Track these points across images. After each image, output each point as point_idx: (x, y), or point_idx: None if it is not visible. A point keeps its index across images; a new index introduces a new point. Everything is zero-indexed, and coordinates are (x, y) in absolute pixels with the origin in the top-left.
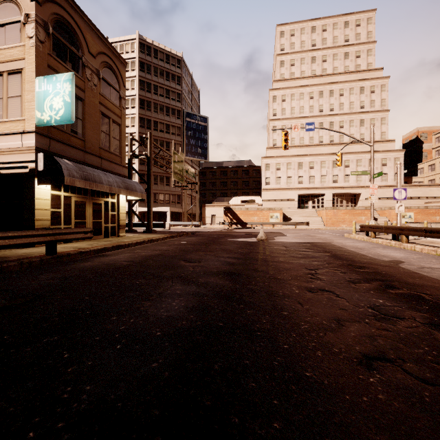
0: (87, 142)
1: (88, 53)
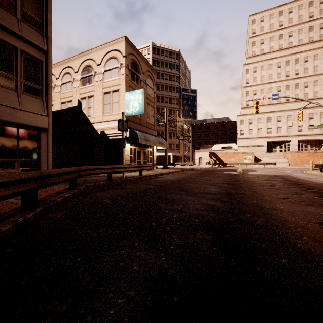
0: (142, 120)
1: (142, 73)
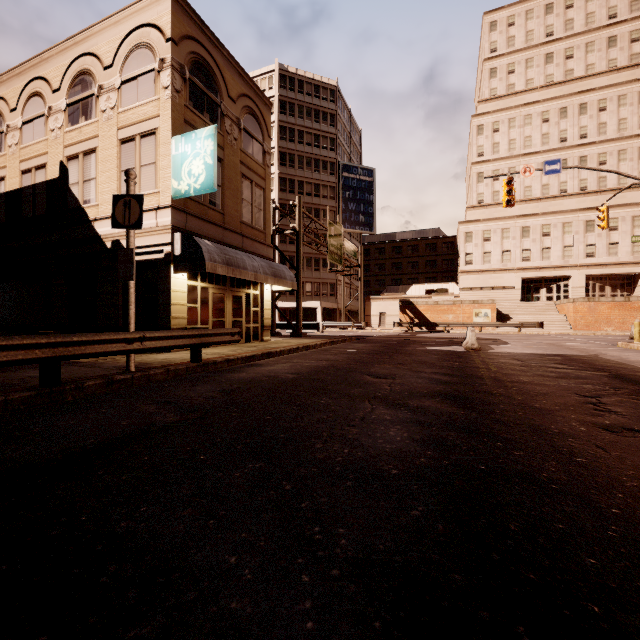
0: (226, 216)
1: (227, 97)
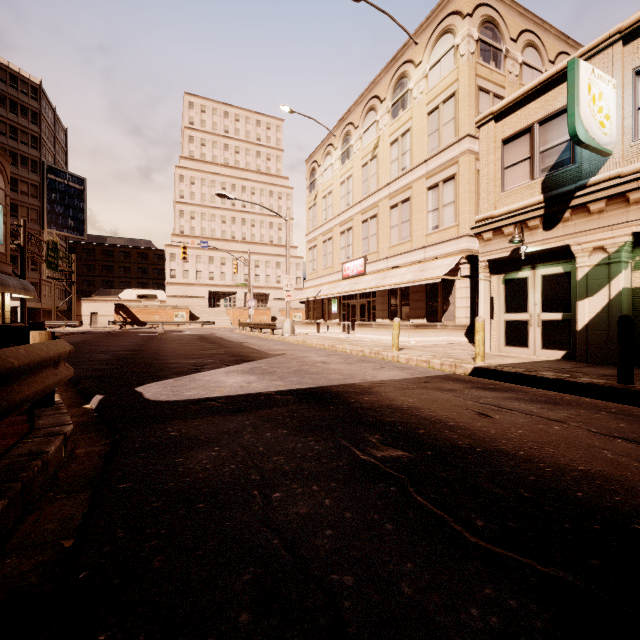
0: None
1: None
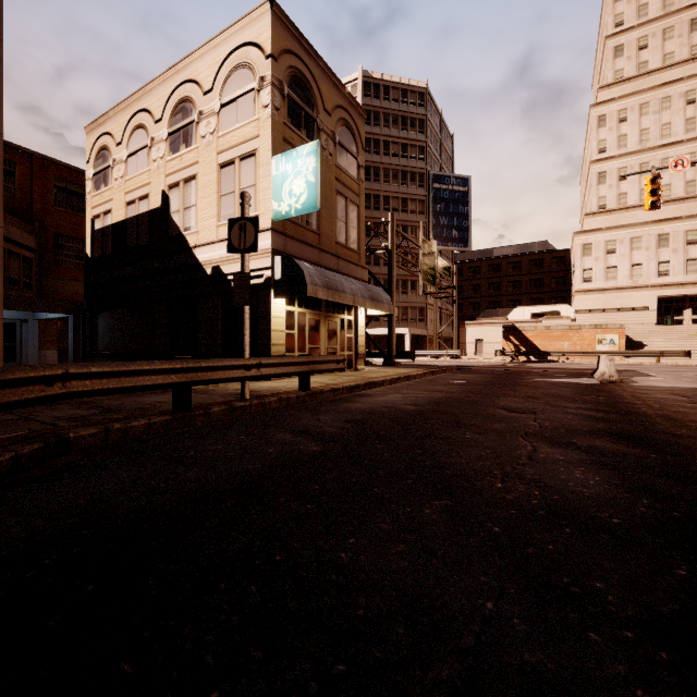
0: (322, 236)
1: (323, 111)
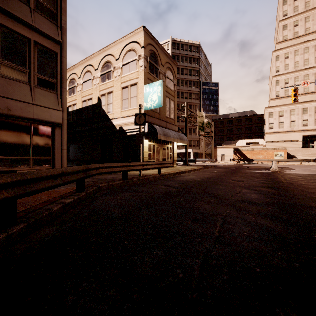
0: (161, 114)
1: (161, 65)
